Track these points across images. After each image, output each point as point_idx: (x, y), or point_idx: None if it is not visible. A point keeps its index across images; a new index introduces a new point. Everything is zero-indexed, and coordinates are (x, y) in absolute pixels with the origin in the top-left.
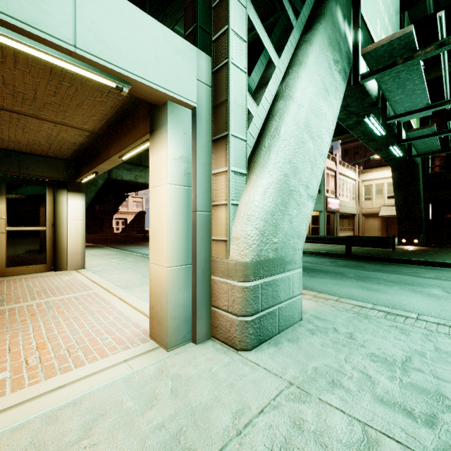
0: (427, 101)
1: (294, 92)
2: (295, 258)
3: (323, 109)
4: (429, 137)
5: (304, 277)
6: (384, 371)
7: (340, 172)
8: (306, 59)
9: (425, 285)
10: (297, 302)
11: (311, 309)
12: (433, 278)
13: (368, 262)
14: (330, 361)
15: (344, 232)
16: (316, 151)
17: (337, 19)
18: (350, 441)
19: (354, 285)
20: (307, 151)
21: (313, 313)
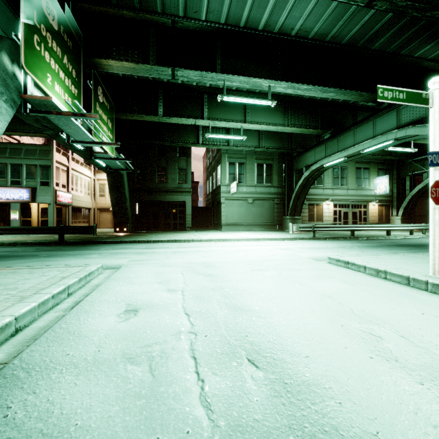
0: (92, 139)
1: None
2: None
3: None
4: (109, 159)
5: None
6: None
7: (73, 168)
8: None
9: (92, 254)
10: None
11: None
12: (104, 250)
13: (73, 245)
14: None
15: (79, 224)
16: None
17: (2, 61)
18: None
19: (36, 261)
20: None
21: None
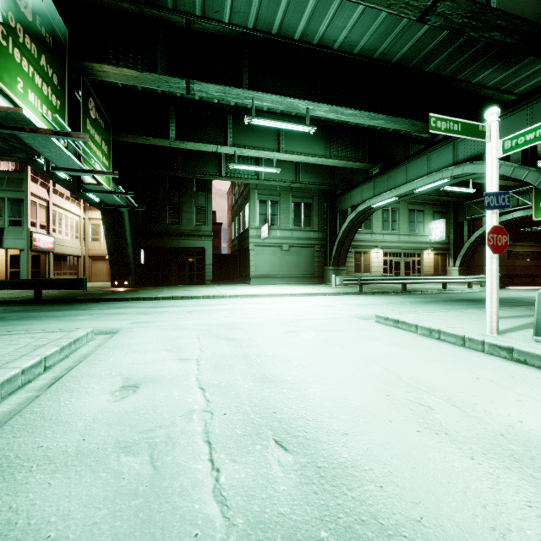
0: (80, 166)
1: None
2: None
3: None
4: (103, 193)
5: None
6: None
7: (55, 203)
8: None
9: (80, 315)
10: None
11: None
12: (97, 309)
13: (55, 304)
14: None
15: (64, 277)
16: None
17: None
18: None
19: (2, 325)
20: None
21: None
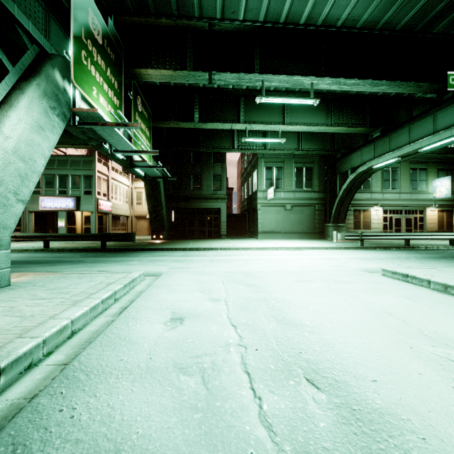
0: (132, 148)
1: (2, 126)
2: (2, 243)
3: (36, 140)
4: (147, 167)
5: (43, 267)
6: (48, 292)
7: (112, 177)
8: (18, 104)
9: (133, 260)
10: (3, 273)
11: (25, 280)
12: (143, 257)
13: (115, 252)
14: (15, 296)
15: (118, 231)
16: (28, 169)
17: (54, 78)
18: (0, 311)
19: (83, 266)
20: (17, 169)
21: (24, 282)
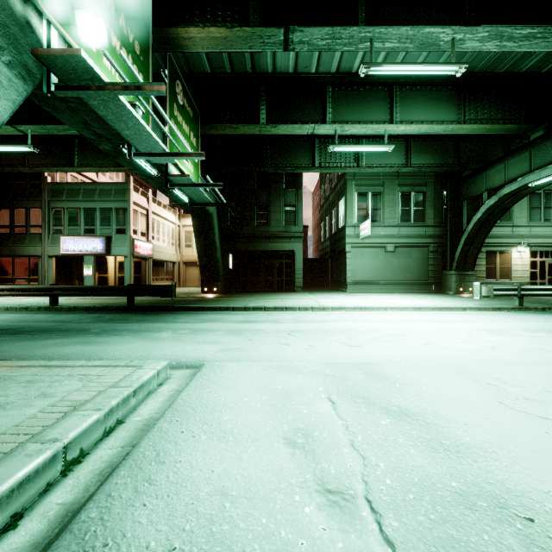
0: (162, 148)
1: None
2: None
3: None
4: (190, 186)
5: (12, 343)
6: None
7: (154, 211)
8: None
9: (163, 330)
10: None
11: None
12: (183, 322)
13: (144, 313)
14: None
15: (161, 282)
16: None
17: None
18: None
19: (78, 342)
20: None
21: None
